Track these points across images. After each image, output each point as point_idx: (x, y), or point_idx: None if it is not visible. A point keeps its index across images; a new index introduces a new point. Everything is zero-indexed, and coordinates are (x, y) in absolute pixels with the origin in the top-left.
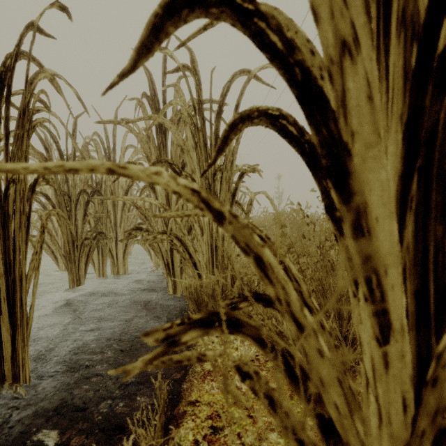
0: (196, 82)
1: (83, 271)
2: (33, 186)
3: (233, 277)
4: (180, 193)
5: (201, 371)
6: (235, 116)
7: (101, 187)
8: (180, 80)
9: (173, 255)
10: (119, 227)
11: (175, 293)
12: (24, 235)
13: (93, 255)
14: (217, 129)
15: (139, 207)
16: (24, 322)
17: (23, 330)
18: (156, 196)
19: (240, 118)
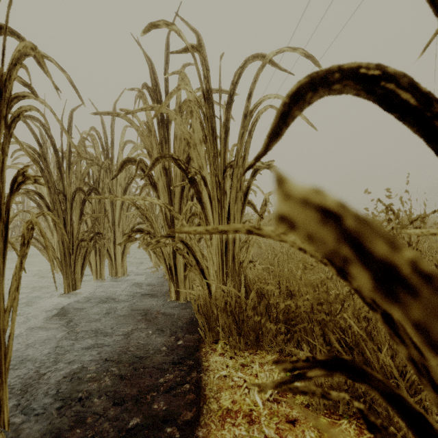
0: (205, 66)
1: (79, 274)
2: (11, 186)
3: (246, 285)
4: (293, 221)
5: (217, 410)
6: (300, 80)
7: (98, 185)
8: (184, 68)
9: (176, 258)
10: (117, 227)
11: (178, 299)
12: (1, 246)
13: (90, 256)
14: (227, 121)
15: (140, 207)
16: (2, 353)
17: (0, 363)
18: (158, 194)
19: (310, 84)
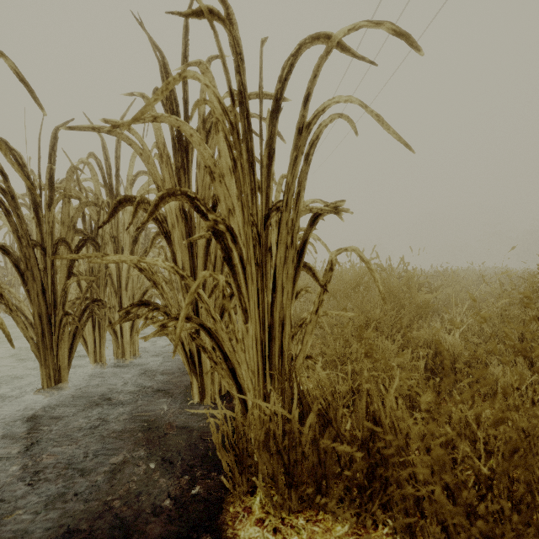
0: (234, 48)
1: (65, 360)
2: None
3: (300, 396)
4: None
5: None
6: None
7: (97, 233)
8: (209, 63)
9: None
10: (125, 290)
11: (203, 400)
12: None
13: (86, 332)
14: (271, 139)
15: (144, 268)
16: None
17: None
18: (172, 249)
19: None
